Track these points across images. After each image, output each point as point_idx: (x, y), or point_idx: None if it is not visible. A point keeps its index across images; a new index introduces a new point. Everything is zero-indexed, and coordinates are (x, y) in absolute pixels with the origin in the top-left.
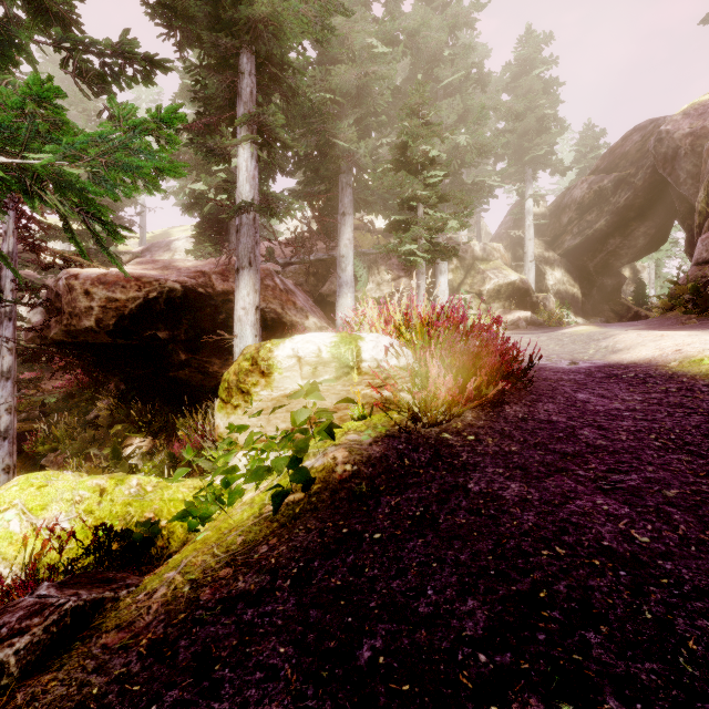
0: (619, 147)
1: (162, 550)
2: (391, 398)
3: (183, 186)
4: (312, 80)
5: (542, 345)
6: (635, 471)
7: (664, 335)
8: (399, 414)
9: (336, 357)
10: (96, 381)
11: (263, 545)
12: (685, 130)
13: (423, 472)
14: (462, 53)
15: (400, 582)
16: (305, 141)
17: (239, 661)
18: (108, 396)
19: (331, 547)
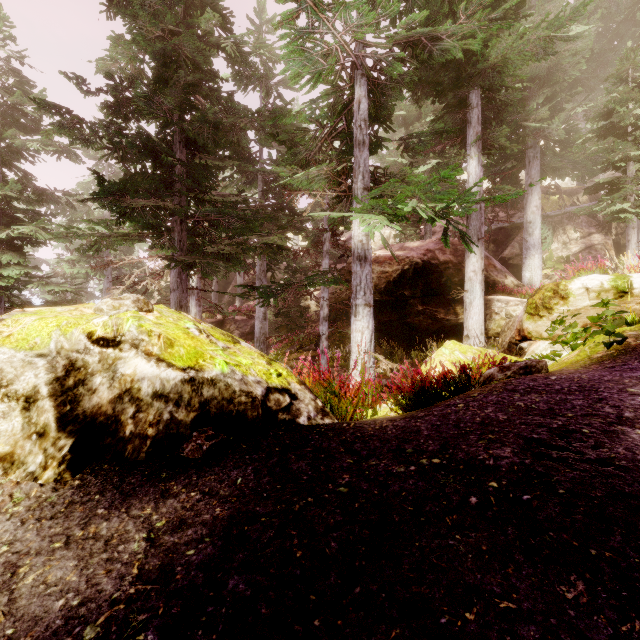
0: None
1: None
2: None
3: None
4: None
5: None
6: None
7: None
8: None
9: (614, 287)
10: None
11: (605, 361)
12: None
13: None
14: None
15: None
16: None
17: (637, 370)
18: None
19: None
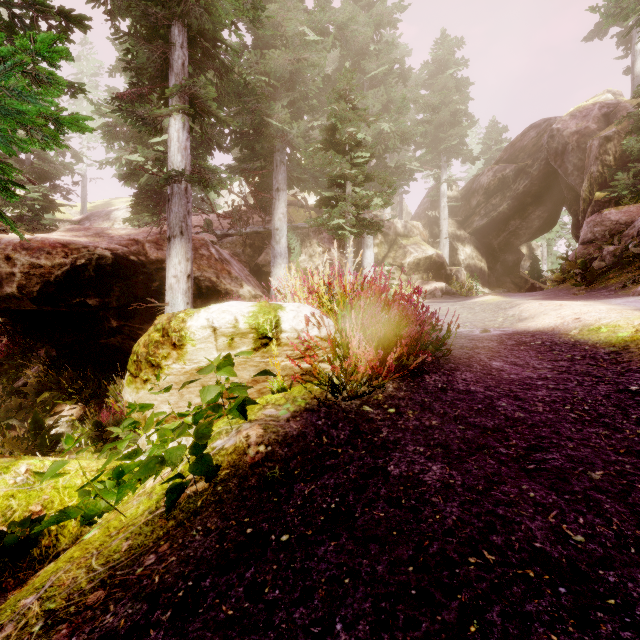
0: (519, 142)
1: (47, 549)
2: (312, 369)
3: (119, 157)
4: (248, 62)
5: (456, 313)
6: (556, 447)
7: (562, 304)
8: (320, 386)
9: (254, 327)
10: (24, 348)
11: (150, 554)
12: (572, 129)
13: (342, 451)
14: (386, 49)
15: (304, 609)
16: (240, 119)
17: None
18: (37, 363)
19: (230, 556)
